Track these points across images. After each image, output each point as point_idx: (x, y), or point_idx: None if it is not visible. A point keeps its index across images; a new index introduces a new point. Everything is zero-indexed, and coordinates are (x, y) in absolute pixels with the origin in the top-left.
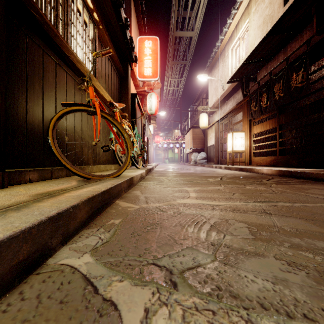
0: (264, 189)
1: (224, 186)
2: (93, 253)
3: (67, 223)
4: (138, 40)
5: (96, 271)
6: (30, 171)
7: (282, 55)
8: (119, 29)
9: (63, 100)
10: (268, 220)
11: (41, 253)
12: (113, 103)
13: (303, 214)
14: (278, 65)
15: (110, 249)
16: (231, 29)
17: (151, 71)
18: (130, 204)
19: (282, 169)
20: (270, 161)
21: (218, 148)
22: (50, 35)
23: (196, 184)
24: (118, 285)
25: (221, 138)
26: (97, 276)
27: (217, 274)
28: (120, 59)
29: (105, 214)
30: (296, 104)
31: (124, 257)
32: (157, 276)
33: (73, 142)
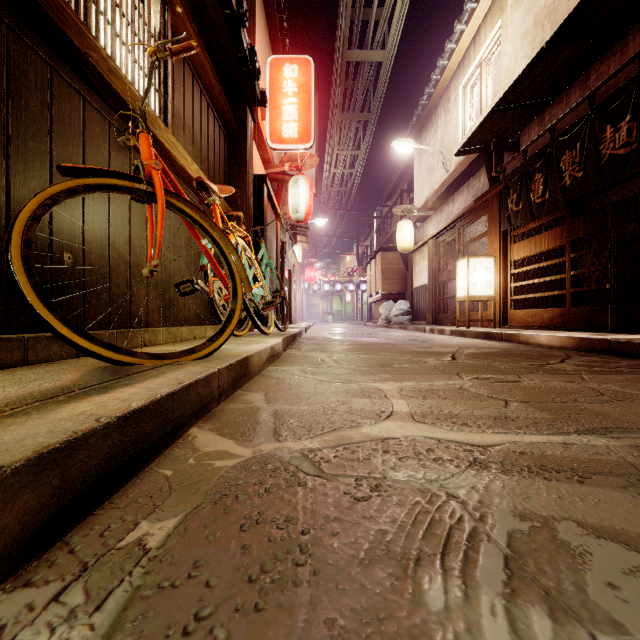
0: (573, 388)
1: (470, 378)
2: None
3: None
4: (271, 64)
5: None
6: None
7: (577, 92)
8: (224, 24)
9: None
10: None
11: None
12: (207, 182)
13: None
14: (571, 111)
15: None
16: (463, 44)
17: (296, 129)
18: (226, 443)
19: (586, 337)
20: (549, 318)
21: (435, 291)
22: None
23: (400, 371)
24: None
25: (441, 272)
26: None
27: None
28: (228, 97)
29: (133, 489)
30: (602, 199)
31: None
32: None
33: (85, 267)
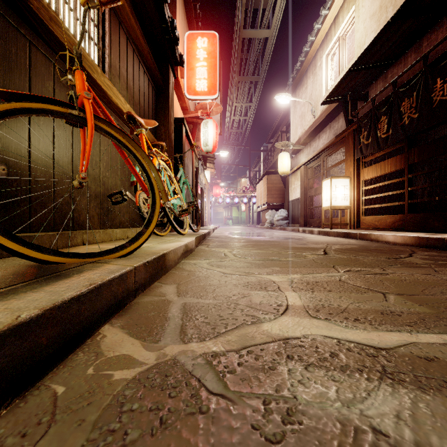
0: (433, 280)
1: (345, 271)
2: None
3: None
4: (187, 37)
5: None
6: None
7: (412, 55)
8: None
9: None
10: None
11: None
12: (135, 116)
13: None
14: (409, 69)
15: None
16: (327, 24)
17: (206, 85)
18: (132, 345)
19: (424, 236)
20: (391, 222)
21: (306, 203)
22: None
23: (287, 264)
24: None
25: (310, 189)
26: None
27: None
28: (155, 58)
29: (8, 419)
30: (428, 135)
31: None
32: None
33: (17, 177)
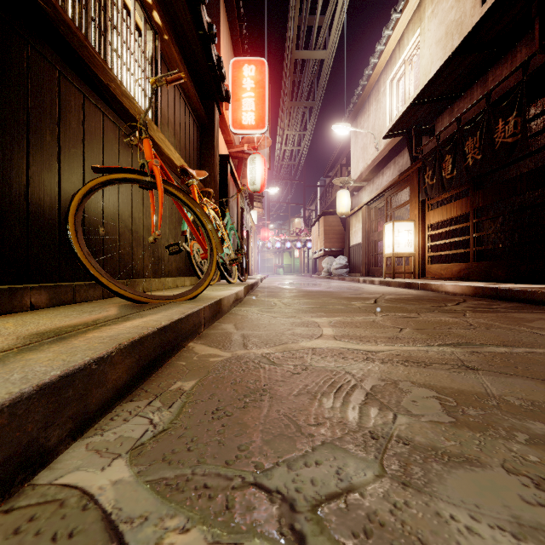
0: (453, 321)
1: (382, 315)
2: (133, 458)
3: (85, 394)
4: (233, 65)
5: (135, 504)
6: (33, 290)
7: (478, 90)
8: (198, 43)
9: (97, 164)
10: (473, 383)
11: (20, 464)
12: (187, 169)
13: (536, 369)
14: (472, 106)
15: (168, 447)
16: (390, 46)
17: (253, 118)
18: (214, 350)
19: (480, 286)
20: (457, 271)
21: (368, 248)
22: (71, 45)
23: (332, 311)
24: (178, 543)
25: (373, 233)
26: (135, 517)
27: (391, 512)
28: (200, 96)
29: (166, 370)
30: (502, 174)
31: (196, 467)
32: (263, 517)
33: (113, 237)
